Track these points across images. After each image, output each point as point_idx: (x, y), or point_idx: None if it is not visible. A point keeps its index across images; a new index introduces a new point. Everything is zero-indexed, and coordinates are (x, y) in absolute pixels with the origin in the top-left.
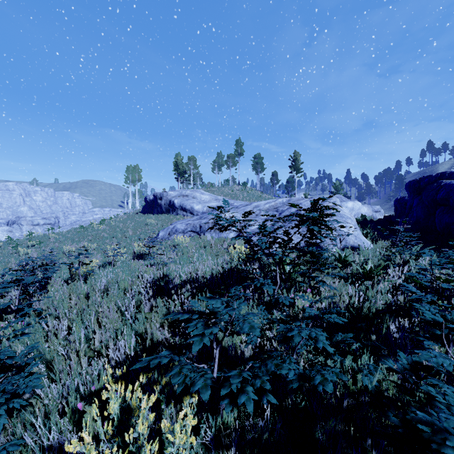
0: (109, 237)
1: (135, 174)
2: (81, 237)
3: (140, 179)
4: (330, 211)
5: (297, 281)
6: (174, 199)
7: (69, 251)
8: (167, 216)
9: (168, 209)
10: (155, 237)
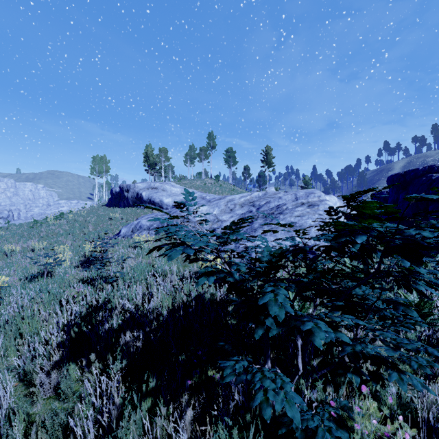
0: (65, 234)
1: (103, 164)
2: (32, 234)
3: (107, 171)
4: (318, 206)
5: (336, 363)
6: (142, 192)
7: (12, 251)
8: (134, 210)
9: (135, 202)
10: (117, 235)
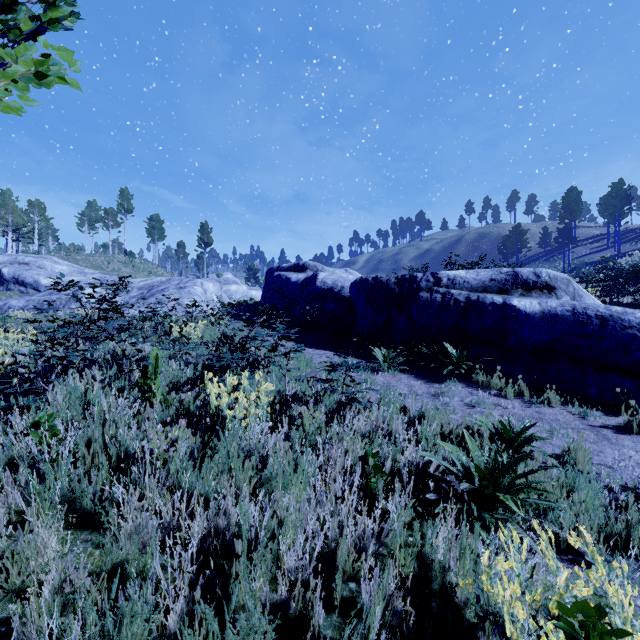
0: None
1: None
2: None
3: None
4: (185, 289)
5: None
6: (2, 267)
7: None
8: None
9: None
10: None
